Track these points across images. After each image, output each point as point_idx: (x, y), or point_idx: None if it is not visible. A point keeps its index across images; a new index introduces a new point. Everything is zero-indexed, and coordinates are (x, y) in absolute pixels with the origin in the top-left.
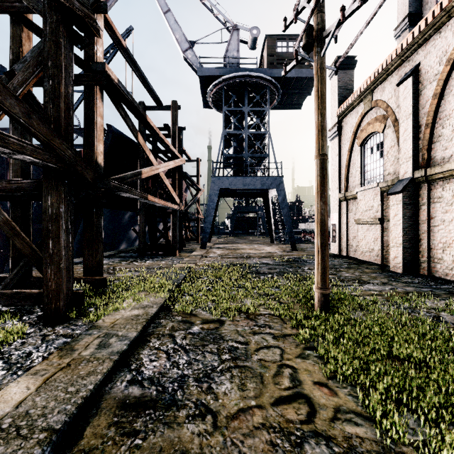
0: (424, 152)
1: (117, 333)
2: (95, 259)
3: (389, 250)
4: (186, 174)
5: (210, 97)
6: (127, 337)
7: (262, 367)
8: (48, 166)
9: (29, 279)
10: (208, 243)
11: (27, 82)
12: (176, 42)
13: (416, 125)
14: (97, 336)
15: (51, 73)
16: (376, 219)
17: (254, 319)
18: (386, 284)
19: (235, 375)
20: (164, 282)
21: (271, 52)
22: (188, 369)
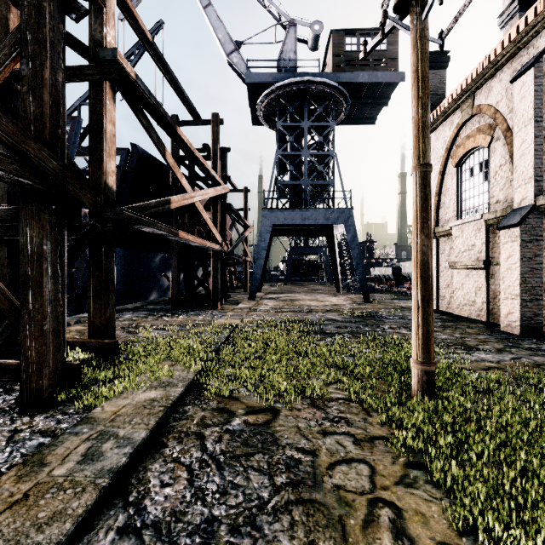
0: None
1: (117, 431)
2: (104, 316)
3: (497, 302)
4: (231, 207)
5: (260, 111)
6: (130, 440)
7: (343, 505)
8: (20, 182)
9: (17, 341)
10: (258, 293)
11: (1, 68)
12: (218, 43)
13: (540, 134)
14: (86, 437)
15: (31, 51)
16: (479, 262)
17: (322, 407)
18: (503, 351)
19: (298, 521)
20: (197, 347)
21: (337, 52)
22: (220, 504)
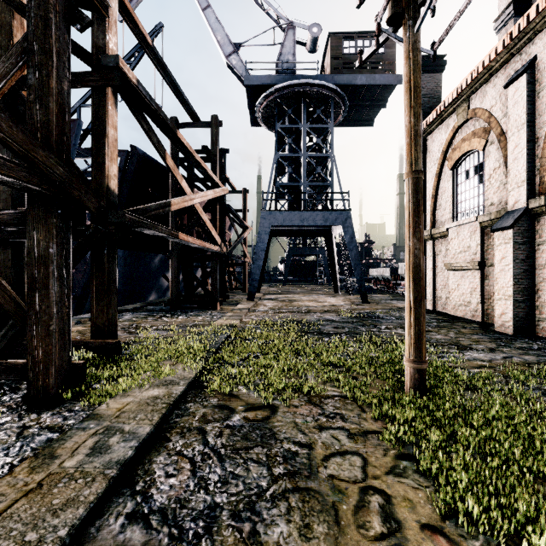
0: (543, 173)
1: (123, 426)
2: (106, 317)
3: (491, 303)
4: (230, 208)
5: (259, 112)
6: (136, 434)
7: (336, 492)
8: (29, 188)
9: (21, 342)
10: (257, 293)
11: (8, 76)
12: (217, 45)
13: (532, 139)
14: (93, 432)
15: (37, 61)
16: (474, 263)
17: (319, 404)
18: (496, 350)
19: (295, 507)
20: (197, 347)
21: (335, 55)
22: (221, 493)
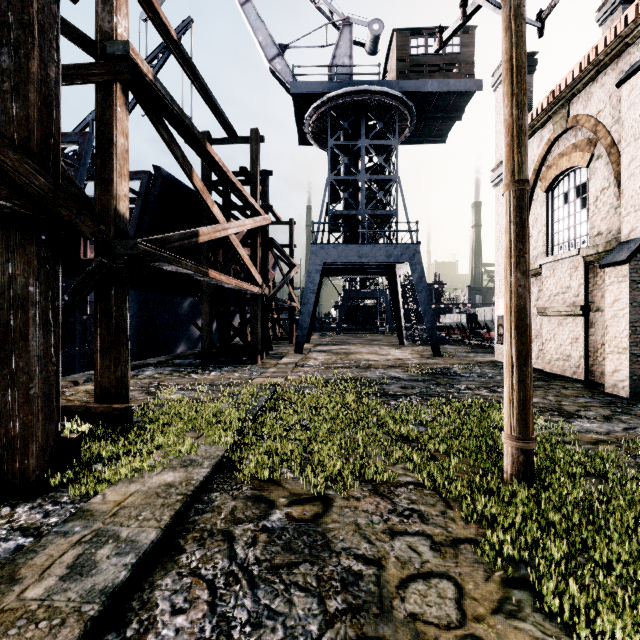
0: None
1: (119, 531)
2: (114, 375)
3: (598, 357)
4: (274, 242)
5: (309, 127)
6: (135, 544)
7: None
8: None
9: None
10: (306, 344)
11: None
12: (258, 46)
13: None
14: (77, 540)
15: (13, 38)
16: (576, 307)
17: (388, 496)
18: (612, 418)
19: None
20: (229, 413)
21: (401, 56)
22: None
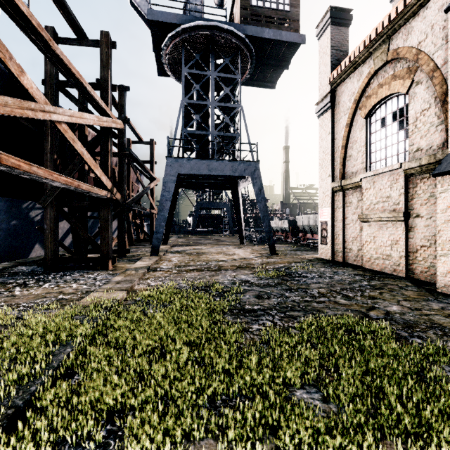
0: None
1: None
2: None
3: (418, 257)
4: (131, 152)
5: (165, 57)
6: None
7: None
8: None
9: None
10: (164, 245)
11: None
12: None
13: None
14: None
15: None
16: (398, 214)
17: None
18: None
19: None
20: None
21: (244, 5)
22: None
